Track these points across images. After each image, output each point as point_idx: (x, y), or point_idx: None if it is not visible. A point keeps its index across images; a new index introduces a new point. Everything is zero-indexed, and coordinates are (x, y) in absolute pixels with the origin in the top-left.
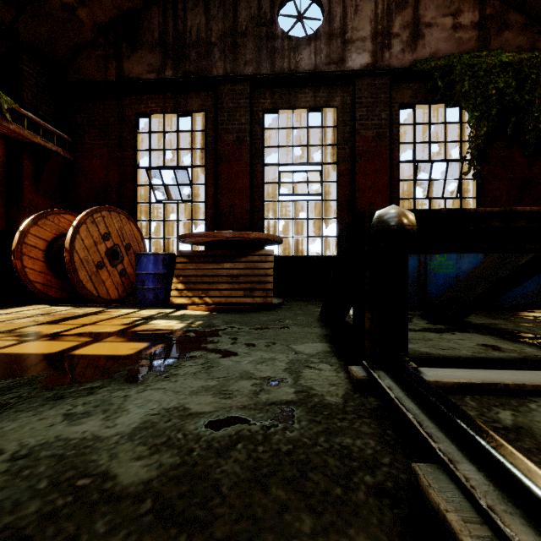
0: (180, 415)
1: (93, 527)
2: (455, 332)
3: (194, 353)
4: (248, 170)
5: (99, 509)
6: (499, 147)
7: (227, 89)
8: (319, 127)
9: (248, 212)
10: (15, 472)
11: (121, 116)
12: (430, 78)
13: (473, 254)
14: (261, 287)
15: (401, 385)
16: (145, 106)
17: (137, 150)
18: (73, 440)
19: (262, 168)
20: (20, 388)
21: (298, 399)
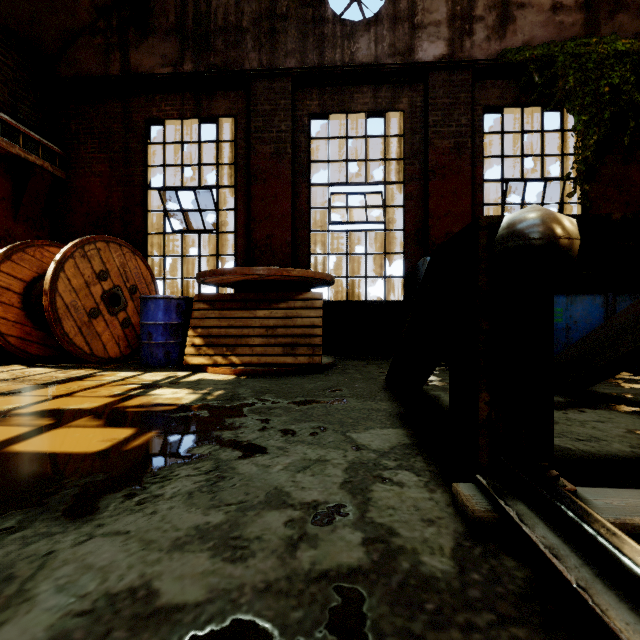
0: (134, 615)
1: None
2: (583, 409)
3: (200, 449)
4: (290, 191)
5: None
6: (611, 162)
7: (263, 86)
8: (381, 136)
9: (289, 245)
10: None
11: (127, 122)
12: (523, 73)
13: (589, 297)
14: (306, 343)
15: (573, 543)
16: (158, 109)
17: (147, 165)
18: None
19: (308, 189)
20: None
21: (371, 562)
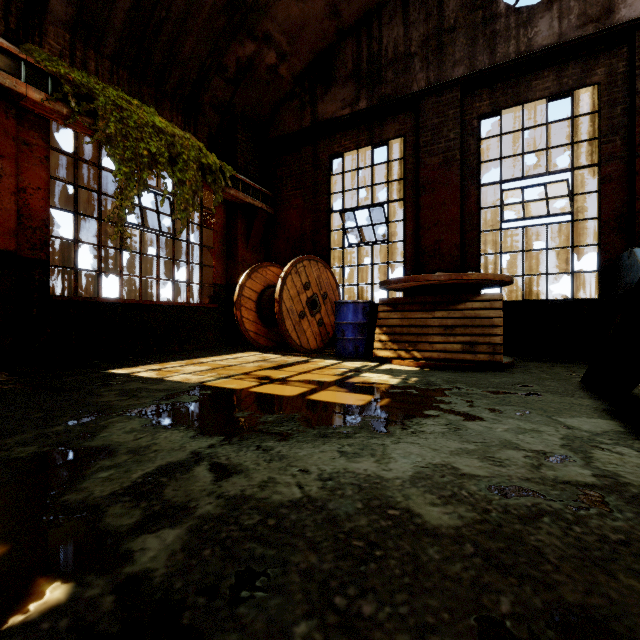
0: (452, 473)
1: (426, 552)
2: None
3: (429, 412)
4: (459, 195)
5: (422, 538)
6: None
7: (431, 102)
8: (567, 118)
9: (458, 248)
10: (330, 490)
11: (315, 161)
12: None
13: None
14: (485, 341)
15: None
16: (339, 145)
17: (330, 193)
18: (361, 475)
19: (477, 190)
20: (288, 423)
21: (603, 484)
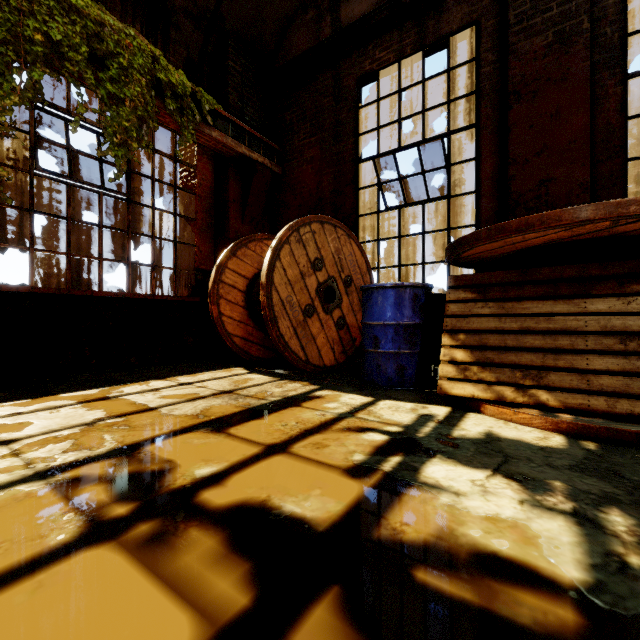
0: None
1: None
2: None
3: None
4: (588, 95)
5: None
6: None
7: None
8: None
9: (586, 189)
10: None
11: (337, 91)
12: None
13: None
14: None
15: None
16: (371, 60)
17: (358, 134)
18: None
19: (621, 86)
20: None
21: None
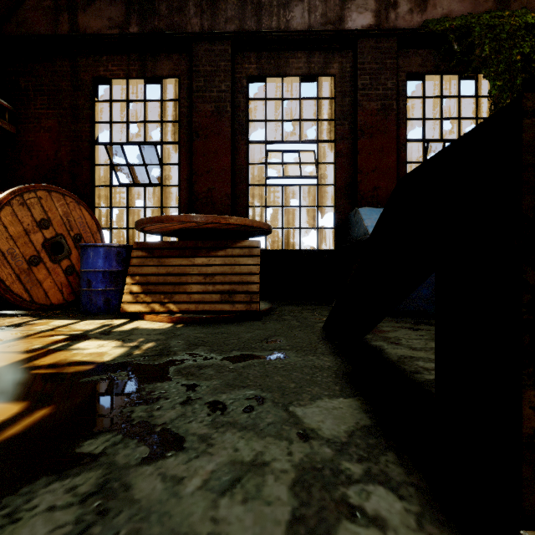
0: None
1: None
2: None
3: (92, 443)
4: (230, 147)
5: None
6: None
7: (204, 48)
8: (314, 98)
9: (229, 197)
10: None
11: (75, 80)
12: (443, 43)
13: None
14: (243, 290)
15: None
16: (105, 68)
17: (95, 121)
18: None
19: (246, 146)
20: None
21: None
